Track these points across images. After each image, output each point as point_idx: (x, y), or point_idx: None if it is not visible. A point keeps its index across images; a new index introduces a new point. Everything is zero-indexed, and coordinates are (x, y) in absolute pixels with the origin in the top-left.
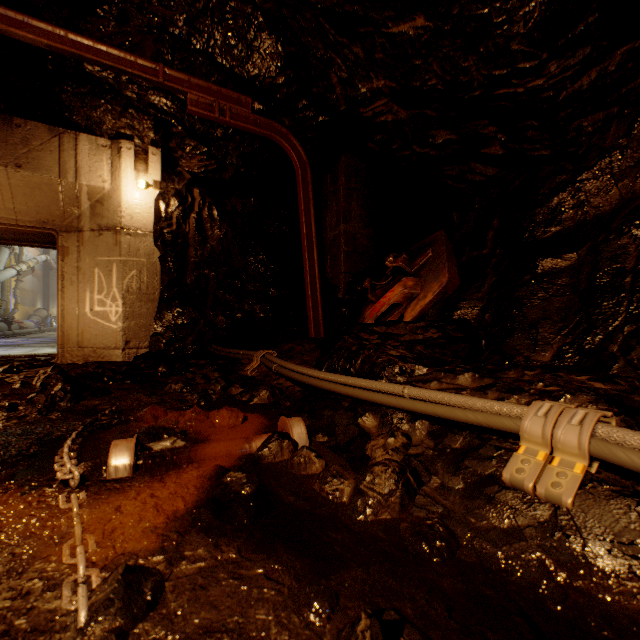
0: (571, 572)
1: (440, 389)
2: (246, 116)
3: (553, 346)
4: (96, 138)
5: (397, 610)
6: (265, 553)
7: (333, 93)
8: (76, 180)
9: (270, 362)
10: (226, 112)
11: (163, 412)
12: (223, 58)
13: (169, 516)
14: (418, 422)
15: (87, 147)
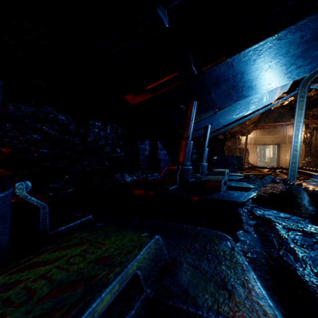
0: None
1: None
2: None
3: None
4: (289, 125)
5: None
6: None
7: None
8: (286, 134)
9: None
10: None
11: None
12: None
13: None
14: None
15: (288, 128)
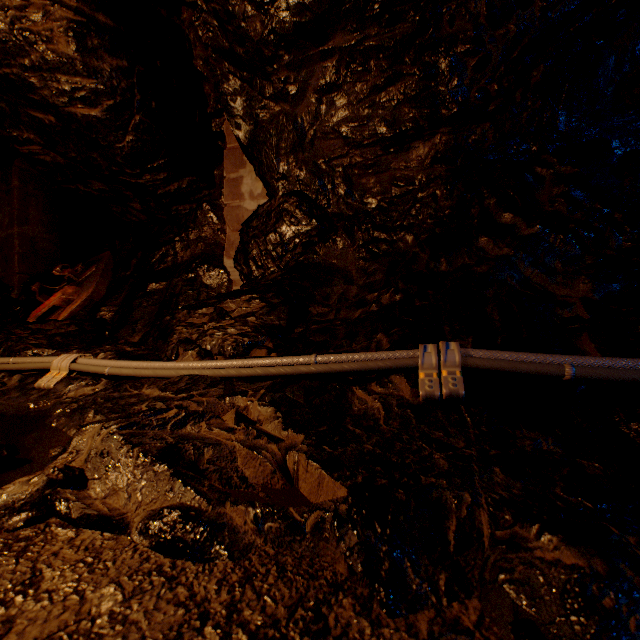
0: (38, 405)
1: None
2: None
3: (142, 333)
4: None
5: None
6: None
7: None
8: None
9: None
10: None
11: None
12: None
13: None
14: (16, 376)
15: None
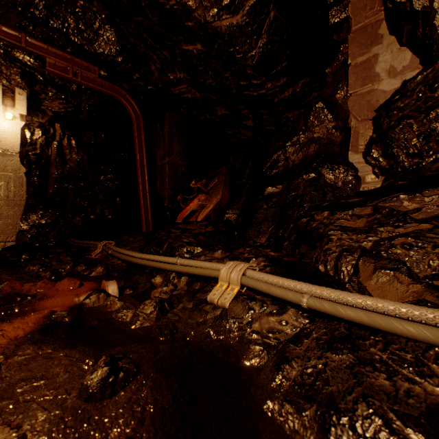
0: (219, 333)
1: (204, 260)
2: (94, 79)
3: (267, 235)
4: None
5: (124, 354)
6: (70, 348)
7: (153, 75)
8: None
9: (108, 248)
10: (78, 75)
11: (20, 284)
12: (75, 37)
13: (11, 338)
14: (183, 277)
15: None
